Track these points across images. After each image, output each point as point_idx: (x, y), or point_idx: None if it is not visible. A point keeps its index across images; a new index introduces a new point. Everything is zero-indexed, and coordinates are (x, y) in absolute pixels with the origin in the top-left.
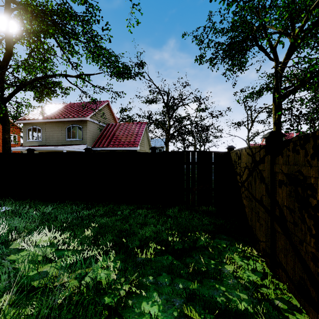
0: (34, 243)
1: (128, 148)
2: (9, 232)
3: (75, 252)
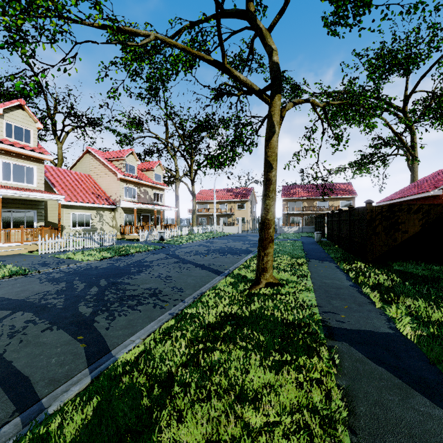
0: None
1: None
2: None
3: None
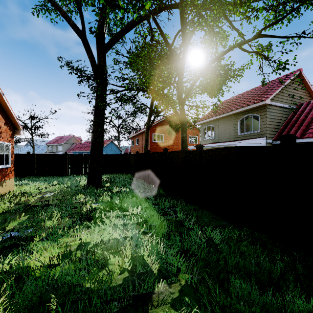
0: None
1: None
2: (159, 272)
3: None
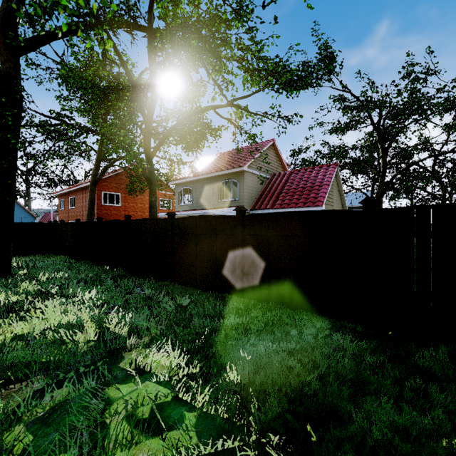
0: (149, 369)
1: (306, 208)
2: (129, 333)
3: (202, 420)
